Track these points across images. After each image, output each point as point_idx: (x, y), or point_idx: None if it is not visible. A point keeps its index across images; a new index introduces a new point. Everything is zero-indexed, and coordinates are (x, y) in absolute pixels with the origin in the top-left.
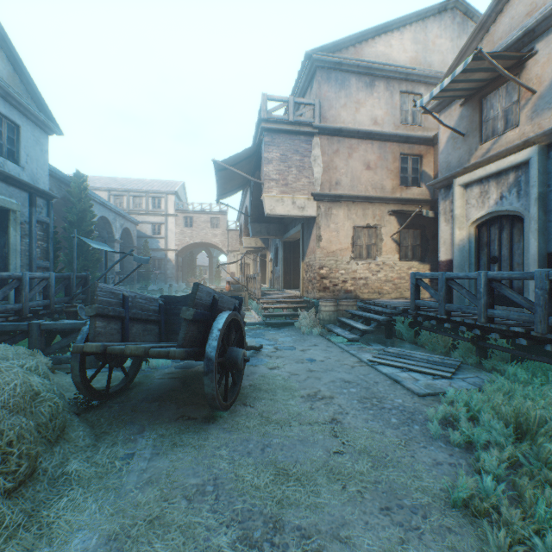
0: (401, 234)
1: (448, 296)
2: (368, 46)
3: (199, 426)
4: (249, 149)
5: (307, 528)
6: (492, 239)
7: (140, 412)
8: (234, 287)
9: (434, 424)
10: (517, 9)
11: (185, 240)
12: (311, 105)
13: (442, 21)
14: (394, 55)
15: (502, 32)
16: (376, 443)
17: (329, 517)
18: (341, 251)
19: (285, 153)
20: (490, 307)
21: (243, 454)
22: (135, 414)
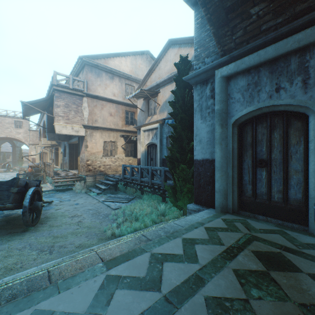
0: (126, 145)
1: (133, 173)
2: (111, 60)
3: (20, 233)
4: (46, 97)
5: (62, 244)
6: (151, 152)
7: None
8: (35, 169)
9: (111, 215)
10: (156, 75)
11: None
12: (83, 82)
13: (143, 58)
14: (123, 67)
15: (153, 80)
16: (92, 224)
17: (69, 241)
18: (98, 152)
19: (68, 103)
20: (142, 177)
21: (41, 236)
22: None
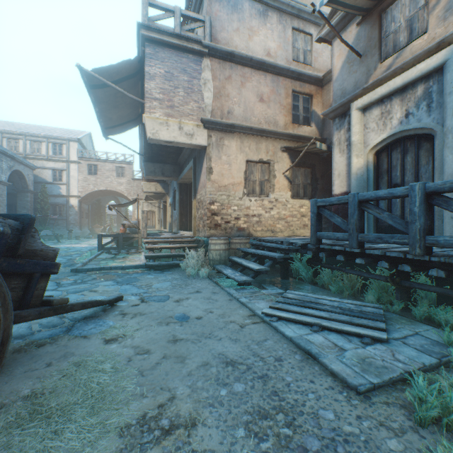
0: (293, 171)
1: (361, 223)
2: None
3: None
4: (129, 63)
5: None
6: (394, 165)
7: None
8: (131, 231)
9: None
10: None
11: (89, 187)
12: (201, 22)
13: None
14: None
15: None
16: None
17: None
18: (233, 186)
19: (171, 71)
20: (428, 233)
21: None
22: None
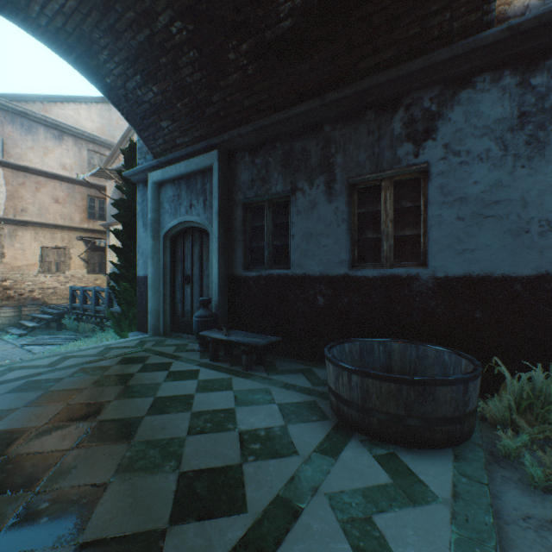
0: (90, 254)
1: (86, 300)
2: (58, 107)
3: None
4: None
5: None
6: None
7: None
8: None
9: None
10: None
11: None
12: None
13: None
14: (83, 121)
15: None
16: None
17: None
18: (28, 266)
19: None
20: (98, 305)
21: None
22: None
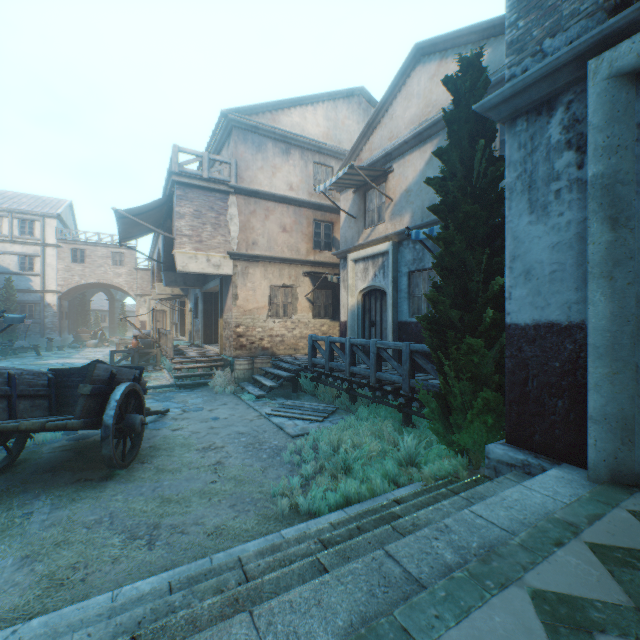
0: (315, 293)
1: (332, 355)
2: (285, 114)
3: (97, 484)
4: (159, 199)
5: (177, 523)
6: (372, 307)
7: (32, 483)
8: (143, 342)
9: (287, 454)
10: (384, 132)
11: (74, 279)
12: (228, 164)
13: (351, 104)
14: (309, 128)
15: (376, 145)
16: (244, 472)
17: (194, 516)
18: (258, 309)
19: (200, 209)
20: (353, 365)
21: (137, 495)
22: (27, 485)
